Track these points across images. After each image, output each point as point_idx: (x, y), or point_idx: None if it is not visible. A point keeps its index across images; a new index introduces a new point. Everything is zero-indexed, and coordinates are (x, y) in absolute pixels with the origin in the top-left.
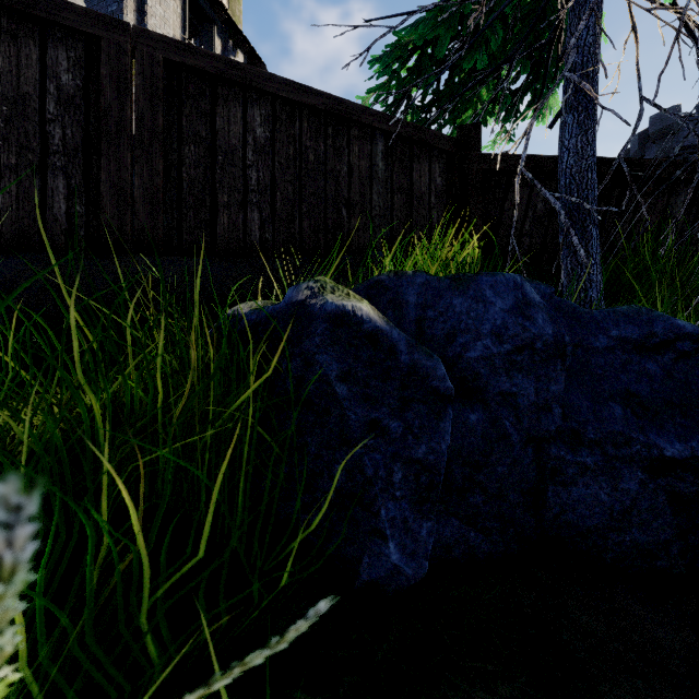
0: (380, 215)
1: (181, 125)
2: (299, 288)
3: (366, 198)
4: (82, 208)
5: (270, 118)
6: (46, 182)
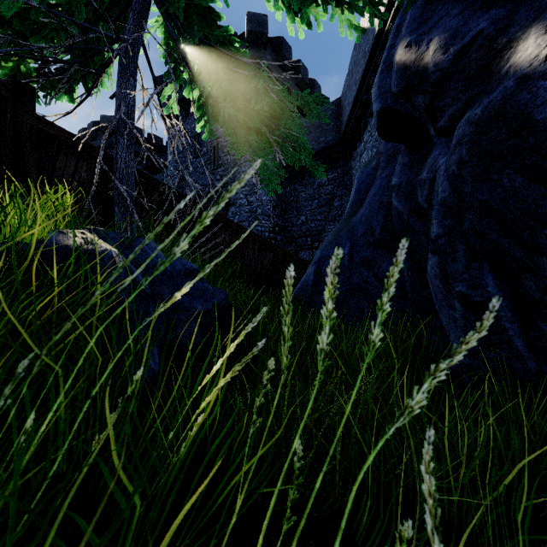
0: None
1: None
2: (67, 235)
3: None
4: None
5: None
6: None
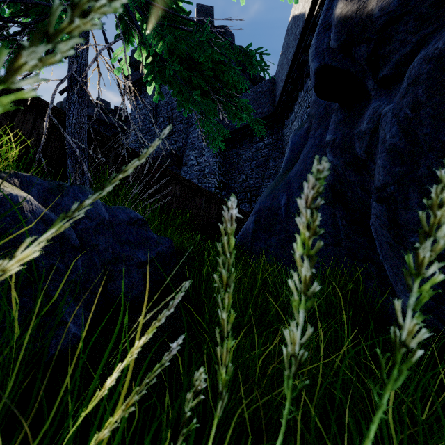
0: None
1: None
2: None
3: None
4: None
5: None
6: None
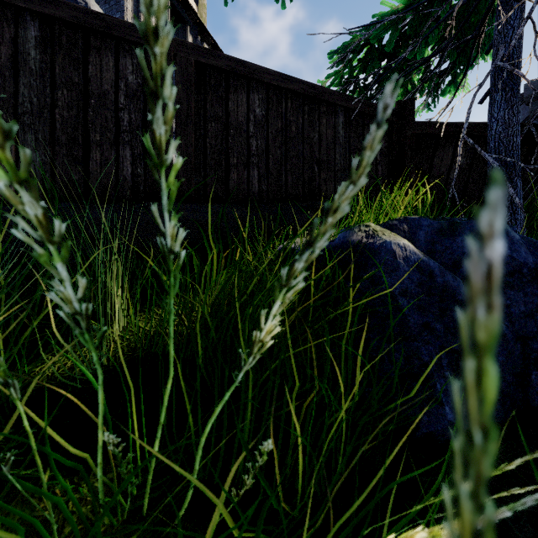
0: (341, 170)
1: (206, 108)
2: (352, 231)
3: (331, 157)
4: (141, 170)
5: (265, 101)
6: (118, 153)
